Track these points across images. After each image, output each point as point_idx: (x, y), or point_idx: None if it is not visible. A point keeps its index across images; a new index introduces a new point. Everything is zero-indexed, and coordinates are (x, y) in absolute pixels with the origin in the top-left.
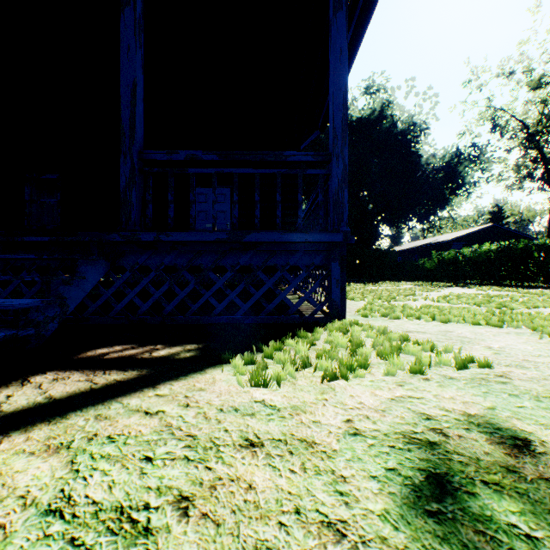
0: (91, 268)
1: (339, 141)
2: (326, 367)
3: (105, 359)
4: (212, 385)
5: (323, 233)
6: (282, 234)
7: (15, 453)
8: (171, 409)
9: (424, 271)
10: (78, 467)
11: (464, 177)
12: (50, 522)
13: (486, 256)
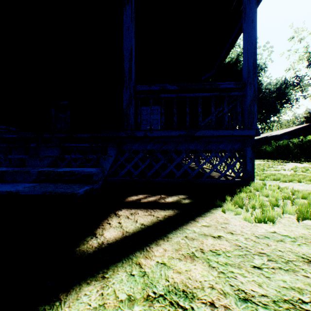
0: (111, 151)
1: (251, 75)
2: (289, 211)
3: (143, 202)
4: (228, 220)
5: (243, 130)
6: (217, 131)
7: (169, 258)
8: (225, 235)
9: (266, 153)
10: (219, 270)
11: (289, 96)
12: (253, 307)
13: (309, 144)
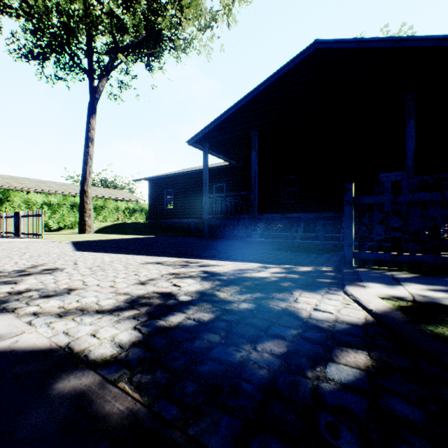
0: None
1: None
2: None
3: None
4: None
5: None
6: None
7: None
8: None
9: None
10: None
11: None
12: None
13: None
